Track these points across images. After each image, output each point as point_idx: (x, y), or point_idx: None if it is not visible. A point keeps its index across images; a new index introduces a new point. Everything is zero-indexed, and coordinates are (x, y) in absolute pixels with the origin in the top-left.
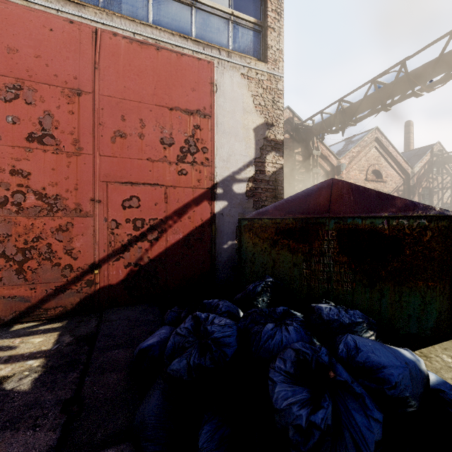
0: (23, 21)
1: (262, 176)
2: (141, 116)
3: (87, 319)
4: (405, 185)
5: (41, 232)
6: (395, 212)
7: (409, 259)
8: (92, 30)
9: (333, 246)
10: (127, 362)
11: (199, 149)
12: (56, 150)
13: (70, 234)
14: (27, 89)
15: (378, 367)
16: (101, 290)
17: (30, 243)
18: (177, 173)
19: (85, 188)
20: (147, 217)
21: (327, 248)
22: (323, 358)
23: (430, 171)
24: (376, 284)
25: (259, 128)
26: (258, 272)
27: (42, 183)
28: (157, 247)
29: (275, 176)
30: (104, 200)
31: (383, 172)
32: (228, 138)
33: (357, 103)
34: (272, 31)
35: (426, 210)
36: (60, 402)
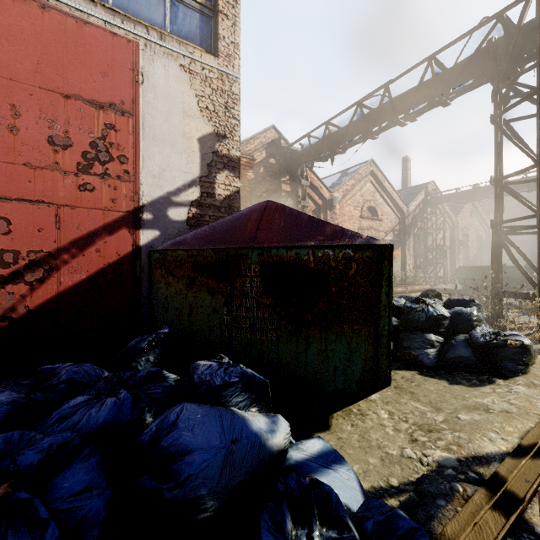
0: None
1: (210, 201)
2: (13, 100)
3: None
4: (401, 224)
5: None
6: (322, 241)
7: (335, 298)
8: None
9: (257, 284)
10: None
11: (114, 157)
12: None
13: None
14: None
15: (183, 453)
16: None
17: None
18: (77, 188)
19: None
20: (25, 248)
21: (250, 287)
22: (21, 458)
23: (425, 211)
24: (302, 330)
25: (206, 139)
26: (172, 321)
27: None
28: (42, 292)
29: (228, 202)
30: None
31: (378, 209)
32: (161, 146)
33: (345, 128)
34: (225, 18)
35: (353, 238)
36: None
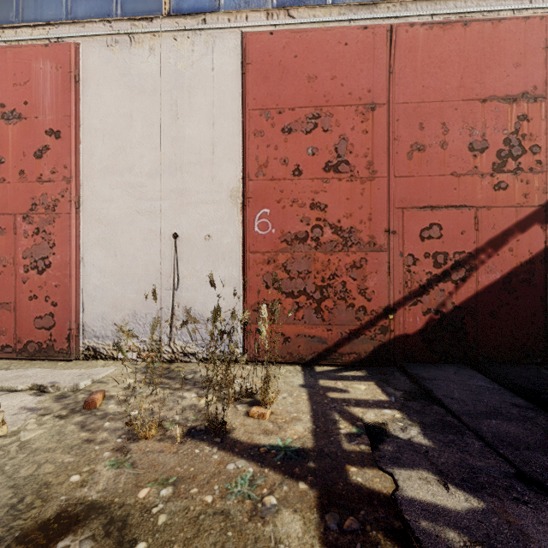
0: (321, 44)
1: None
2: (443, 119)
3: (387, 372)
4: None
5: (336, 268)
6: None
7: None
8: (387, 28)
9: None
10: (536, 442)
11: (526, 149)
12: (350, 177)
13: (363, 272)
14: (324, 115)
15: None
16: (395, 340)
17: (326, 280)
18: (492, 188)
19: (379, 217)
20: (451, 250)
21: None
22: None
23: None
24: None
25: None
26: None
27: (337, 215)
28: (463, 290)
29: None
30: (399, 231)
31: None
32: None
33: None
34: None
35: None
36: (510, 476)
